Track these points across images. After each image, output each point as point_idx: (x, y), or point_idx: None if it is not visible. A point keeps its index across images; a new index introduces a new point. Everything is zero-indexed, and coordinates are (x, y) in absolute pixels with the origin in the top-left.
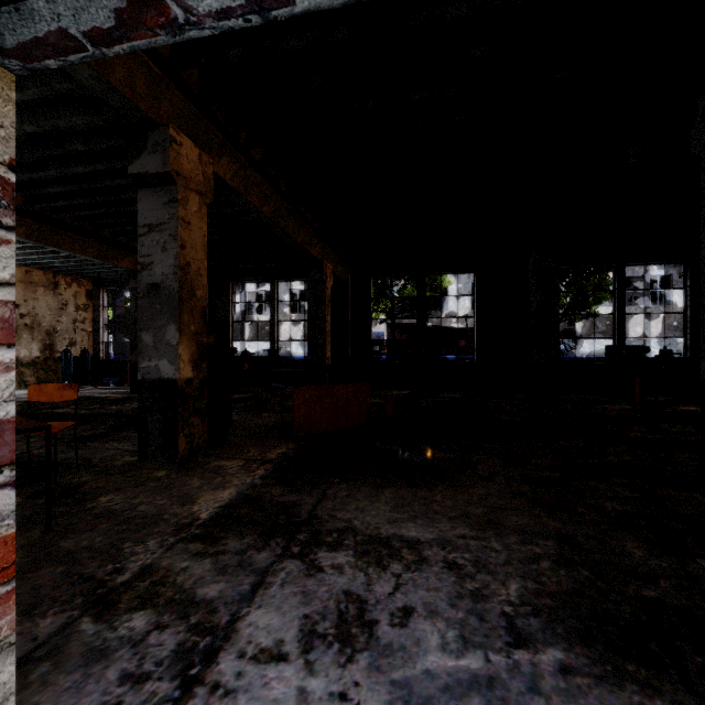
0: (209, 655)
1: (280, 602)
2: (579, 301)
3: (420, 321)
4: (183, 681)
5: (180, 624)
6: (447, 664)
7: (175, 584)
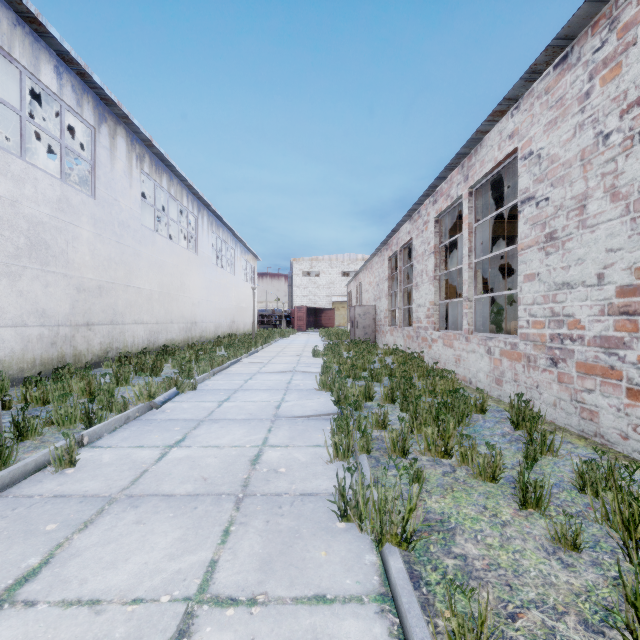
0: None
1: None
2: None
3: None
4: None
5: None
6: None
7: None
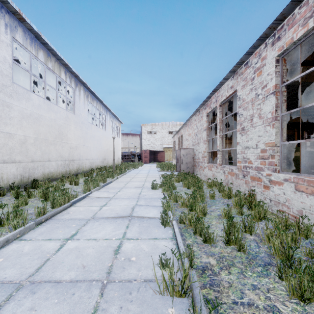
0: None
1: None
2: None
3: None
4: None
5: None
6: None
7: None
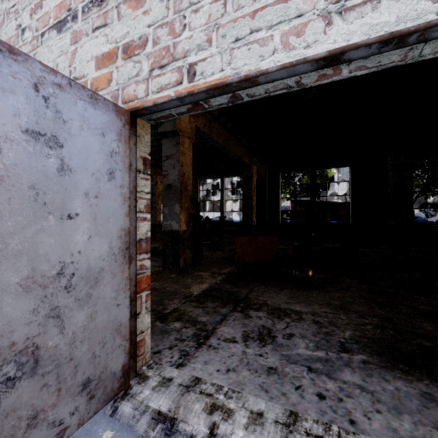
0: (206, 337)
1: (233, 325)
2: (433, 182)
3: (312, 198)
4: (198, 343)
5: (193, 327)
6: (307, 353)
7: (188, 315)
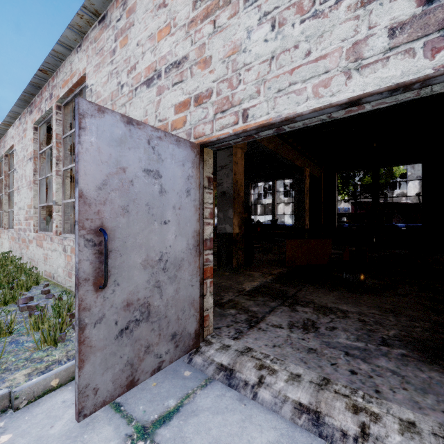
0: (256, 322)
1: (280, 316)
2: None
3: (374, 200)
4: (249, 325)
5: (245, 314)
6: (347, 342)
7: (241, 305)
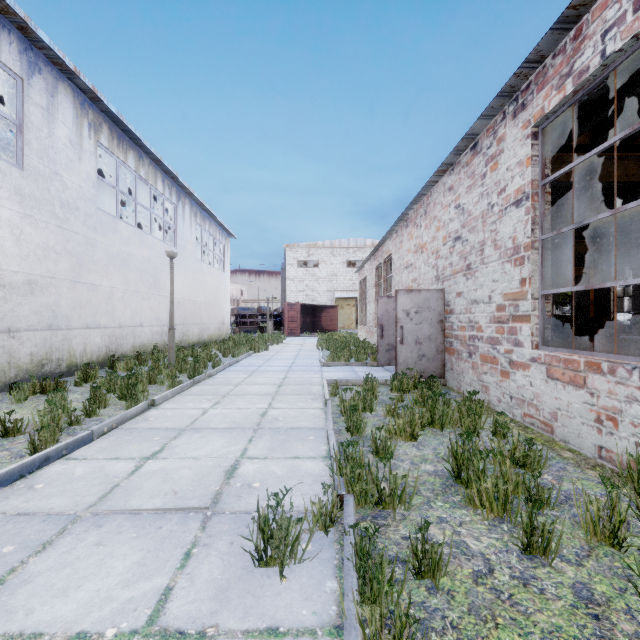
0: None
1: None
2: None
3: None
4: None
5: None
6: None
7: None
